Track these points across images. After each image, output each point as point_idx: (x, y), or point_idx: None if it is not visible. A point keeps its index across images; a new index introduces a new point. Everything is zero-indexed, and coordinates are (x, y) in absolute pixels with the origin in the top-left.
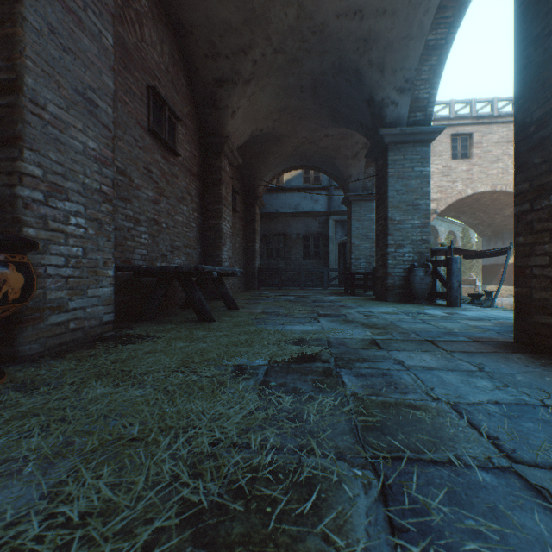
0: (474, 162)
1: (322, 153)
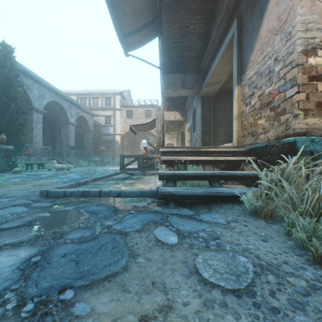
0: (133, 119)
1: None
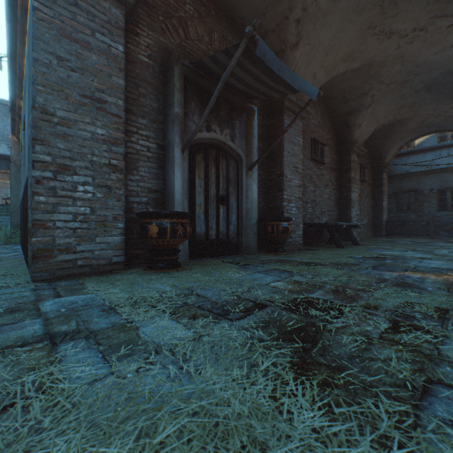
0: None
1: (450, 119)
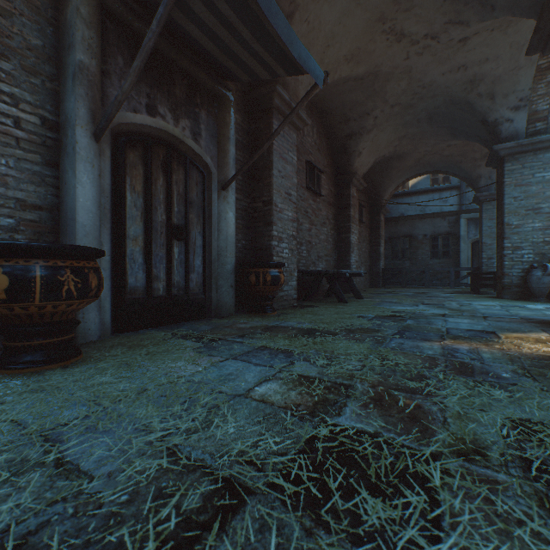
0: None
1: (445, 159)
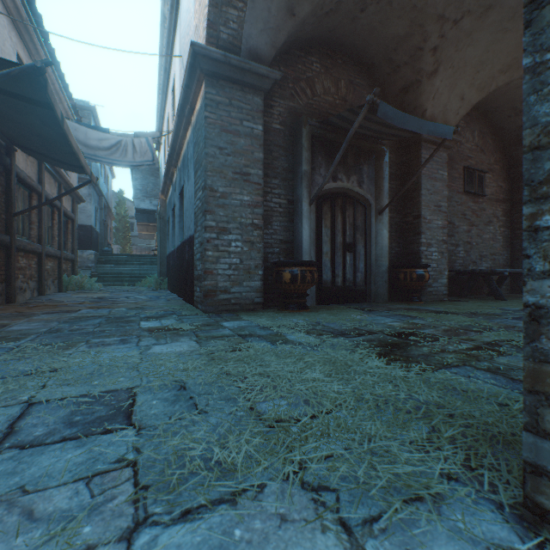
0: None
1: None
